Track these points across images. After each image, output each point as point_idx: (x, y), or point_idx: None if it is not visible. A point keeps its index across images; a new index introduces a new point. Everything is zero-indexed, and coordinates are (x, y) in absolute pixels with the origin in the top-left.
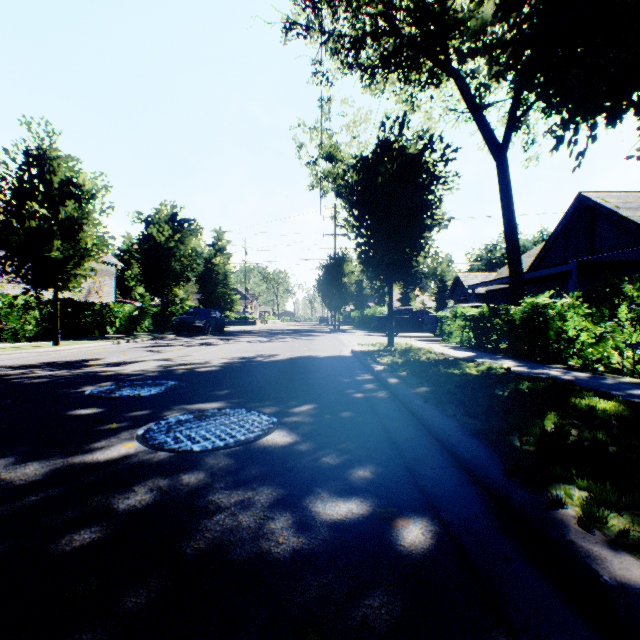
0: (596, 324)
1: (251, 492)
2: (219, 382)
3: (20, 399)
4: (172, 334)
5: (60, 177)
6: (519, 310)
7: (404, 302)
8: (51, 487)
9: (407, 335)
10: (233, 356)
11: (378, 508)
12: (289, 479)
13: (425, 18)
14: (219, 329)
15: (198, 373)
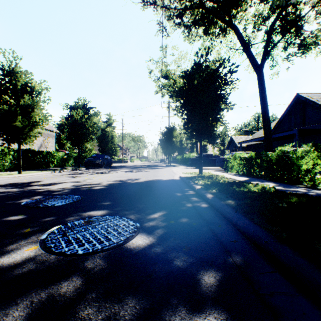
0: None
1: (117, 305)
2: (104, 196)
3: None
4: (84, 167)
5: (21, 82)
6: (274, 154)
7: (203, 151)
8: None
9: (206, 168)
10: (115, 179)
11: None
12: (149, 287)
13: None
14: (109, 165)
15: (93, 190)
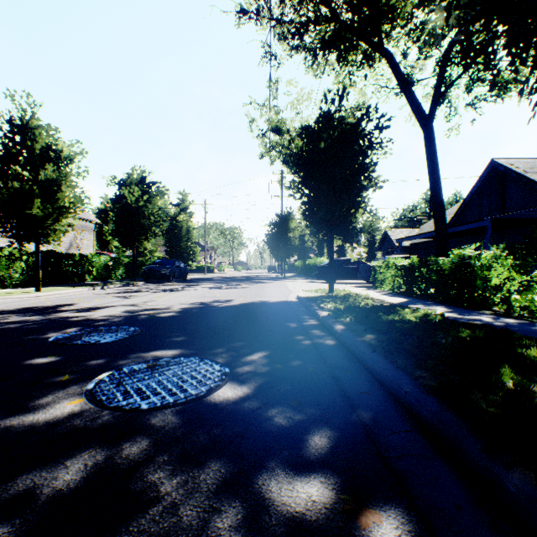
0: (523, 274)
1: (196, 468)
2: (177, 328)
3: None
4: (142, 281)
5: (40, 144)
6: (447, 261)
7: (340, 253)
8: None
9: (343, 282)
10: (192, 301)
11: (342, 494)
12: (240, 448)
13: (362, 4)
14: (182, 277)
15: (159, 318)
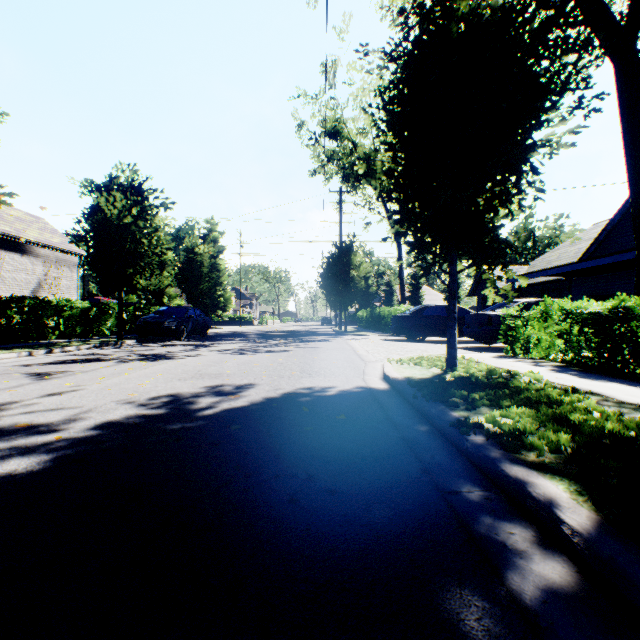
0: None
1: None
2: None
3: None
4: (135, 338)
5: None
6: None
7: (413, 301)
8: None
9: (434, 339)
10: (158, 393)
11: None
12: None
13: None
14: (199, 331)
15: None
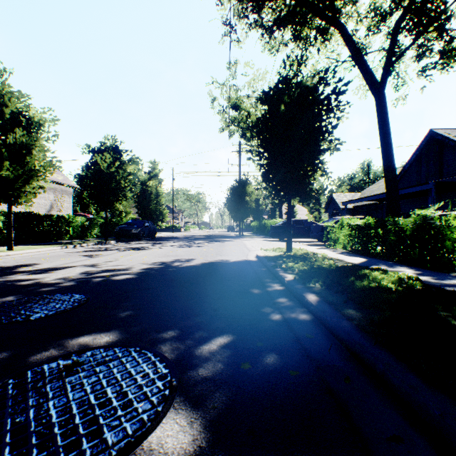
0: None
1: None
2: (128, 295)
3: None
4: (114, 239)
5: (10, 109)
6: (408, 221)
7: None
8: None
9: (296, 240)
10: (154, 261)
11: None
12: None
13: None
14: (151, 235)
15: (113, 282)
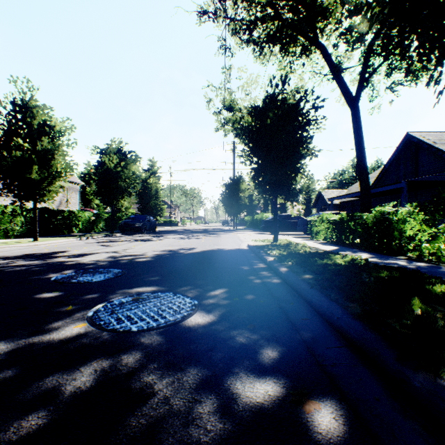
0: (431, 227)
1: (180, 373)
2: (152, 270)
3: (1, 284)
4: (119, 233)
5: (38, 120)
6: (370, 216)
7: (281, 210)
8: (10, 368)
9: (285, 233)
10: (162, 249)
11: (290, 390)
12: (211, 359)
13: (300, 6)
14: (152, 229)
15: (137, 263)
